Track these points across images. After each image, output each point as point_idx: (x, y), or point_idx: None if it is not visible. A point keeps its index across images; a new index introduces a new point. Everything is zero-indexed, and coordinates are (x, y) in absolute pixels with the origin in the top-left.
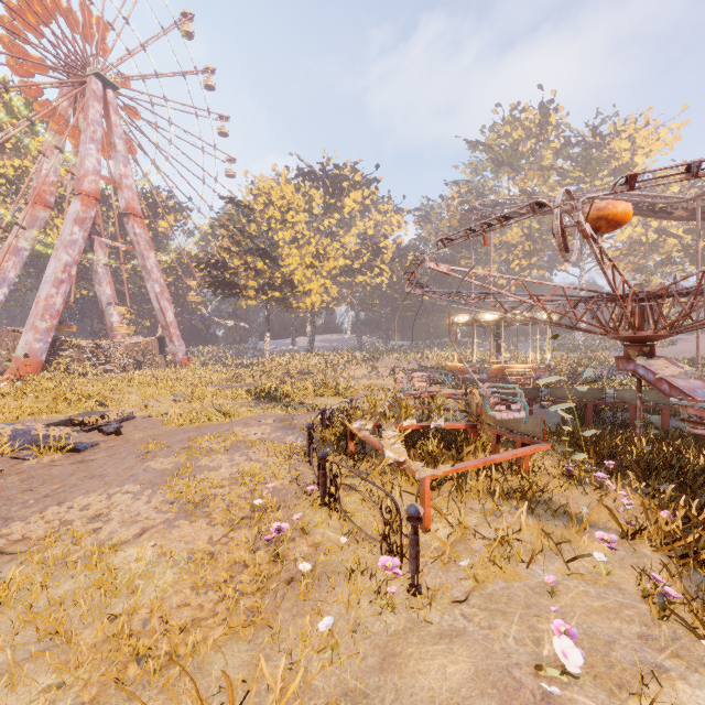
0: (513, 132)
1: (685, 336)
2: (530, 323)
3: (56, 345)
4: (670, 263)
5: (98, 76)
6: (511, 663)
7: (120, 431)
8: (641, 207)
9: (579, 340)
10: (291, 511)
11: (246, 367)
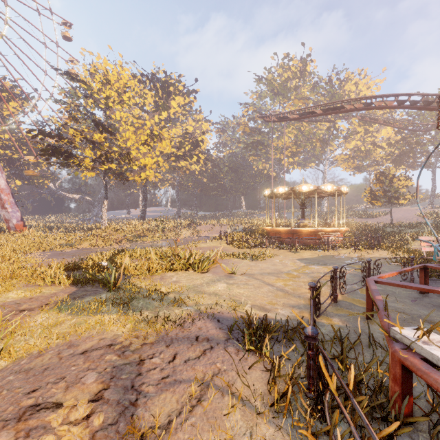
0: (285, 73)
1: (386, 209)
2: (336, 194)
3: None
4: (376, 164)
5: None
6: None
7: None
8: (427, 102)
9: (324, 211)
10: None
11: (85, 231)
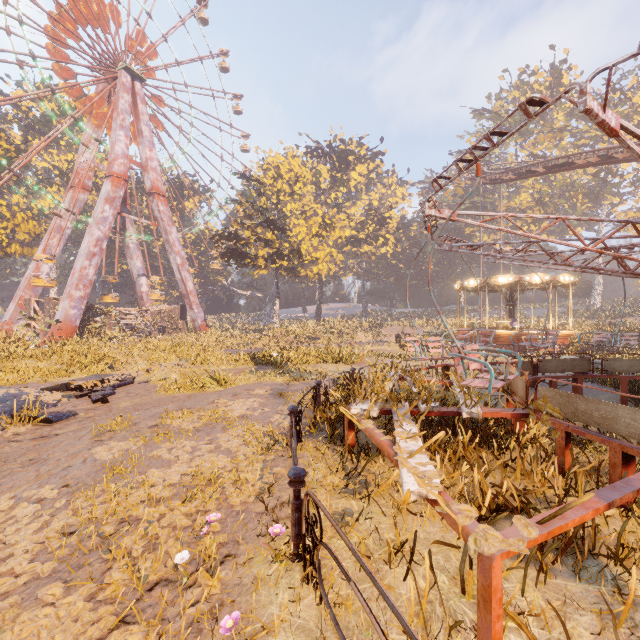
0: (522, 97)
1: None
2: (550, 286)
3: (93, 312)
4: None
5: (127, 70)
6: None
7: (107, 398)
8: None
9: (595, 307)
10: (240, 570)
11: (258, 332)
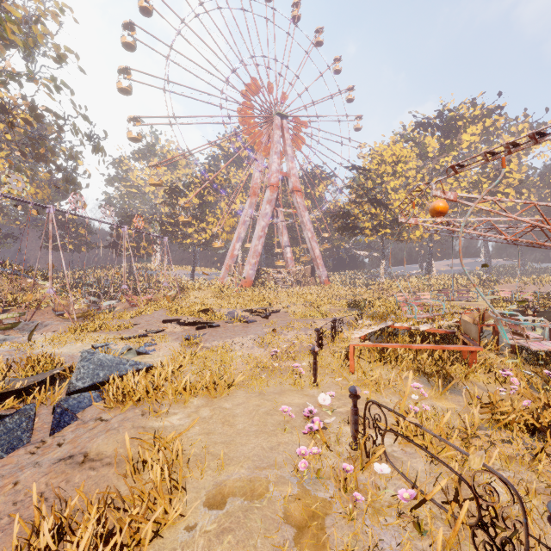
0: None
1: None
2: None
3: (260, 271)
4: None
5: (278, 114)
6: (319, 407)
7: (267, 316)
8: None
9: None
10: (300, 354)
11: (368, 286)
